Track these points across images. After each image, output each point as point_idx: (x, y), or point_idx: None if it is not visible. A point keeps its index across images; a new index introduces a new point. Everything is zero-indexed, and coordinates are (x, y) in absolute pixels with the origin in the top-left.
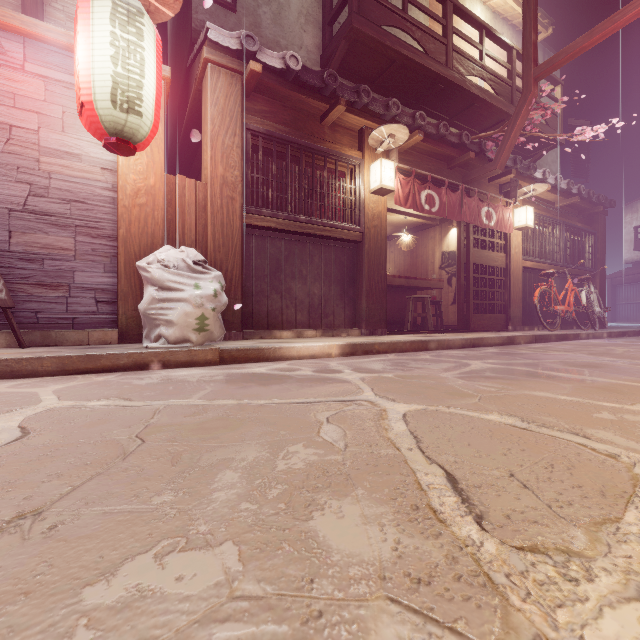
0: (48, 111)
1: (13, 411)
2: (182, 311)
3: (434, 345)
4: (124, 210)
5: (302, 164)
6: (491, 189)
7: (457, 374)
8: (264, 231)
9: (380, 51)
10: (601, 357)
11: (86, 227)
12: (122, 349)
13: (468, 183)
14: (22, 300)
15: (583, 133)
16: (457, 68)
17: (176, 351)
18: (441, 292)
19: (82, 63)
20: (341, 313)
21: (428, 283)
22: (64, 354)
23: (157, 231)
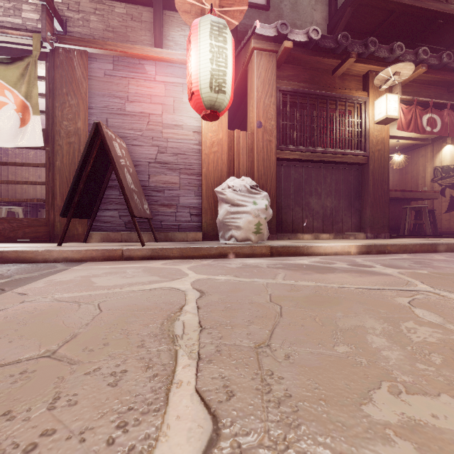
0: (166, 102)
1: (180, 279)
2: (246, 220)
3: (443, 248)
4: (205, 156)
5: (318, 109)
6: None
7: None
8: (290, 162)
9: (381, 7)
10: None
11: (185, 169)
12: (210, 244)
13: None
14: (154, 214)
15: None
16: None
17: (243, 246)
18: (433, 202)
19: (193, 67)
20: (348, 221)
21: (423, 194)
22: (183, 246)
23: (223, 168)
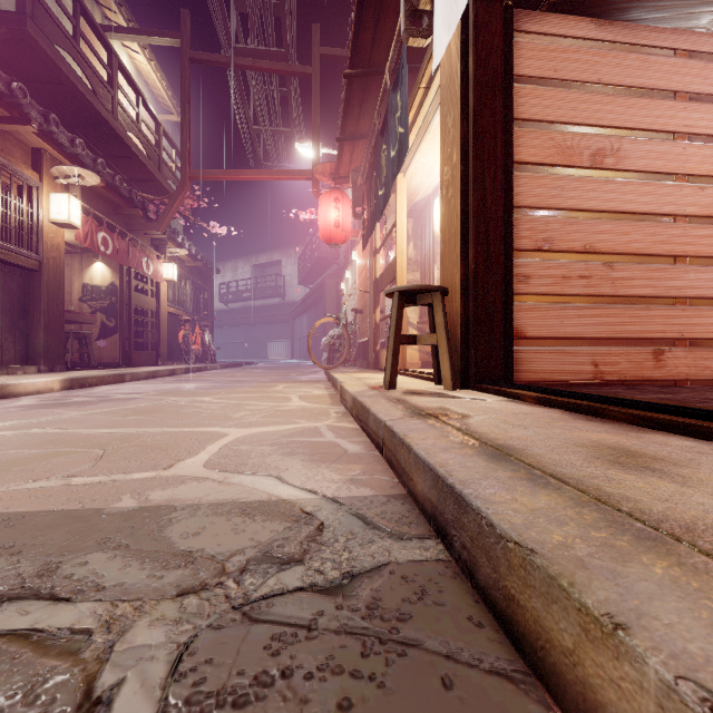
0: None
1: None
2: None
3: (129, 377)
4: None
5: None
6: (146, 241)
7: (191, 389)
8: None
9: (51, 67)
10: (237, 378)
11: None
12: None
13: (130, 231)
14: None
15: (215, 227)
16: (121, 121)
17: None
18: (82, 326)
19: None
20: (11, 348)
21: (82, 318)
22: None
23: None
